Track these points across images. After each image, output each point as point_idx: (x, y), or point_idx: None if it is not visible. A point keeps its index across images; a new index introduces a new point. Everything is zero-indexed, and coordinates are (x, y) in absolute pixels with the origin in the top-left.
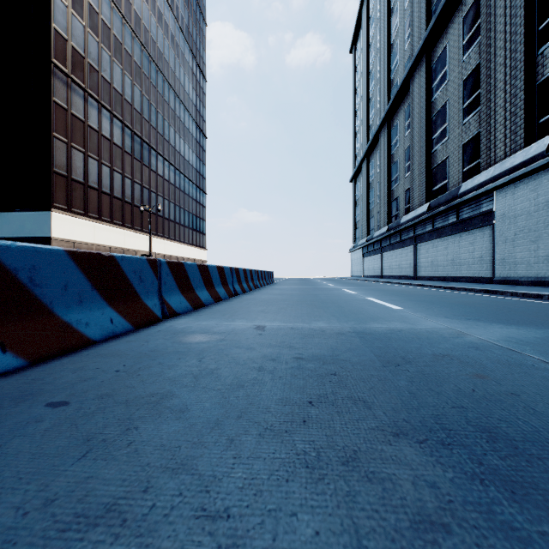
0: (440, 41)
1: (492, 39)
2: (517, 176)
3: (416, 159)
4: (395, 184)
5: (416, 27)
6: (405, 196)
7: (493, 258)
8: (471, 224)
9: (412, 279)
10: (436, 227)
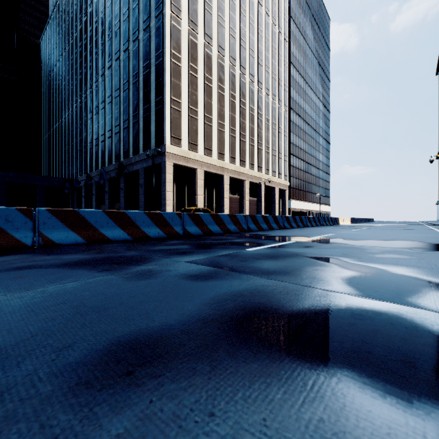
0: None
1: None
2: None
3: None
4: None
5: None
6: None
7: None
8: None
9: None
10: None
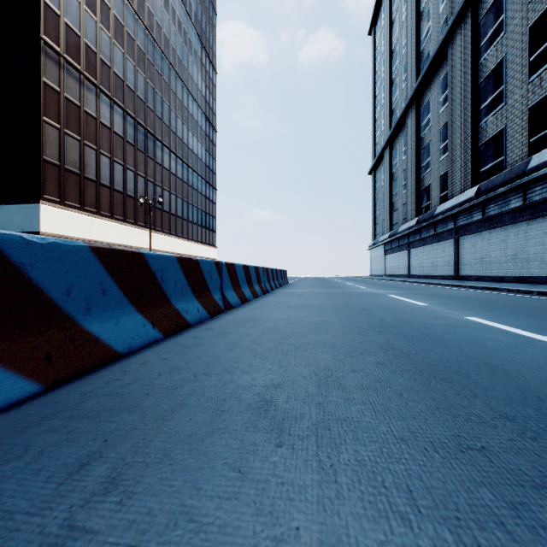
0: None
1: None
2: None
3: (457, 136)
4: (425, 170)
5: None
6: (440, 183)
7: None
8: None
9: (451, 279)
10: (488, 215)
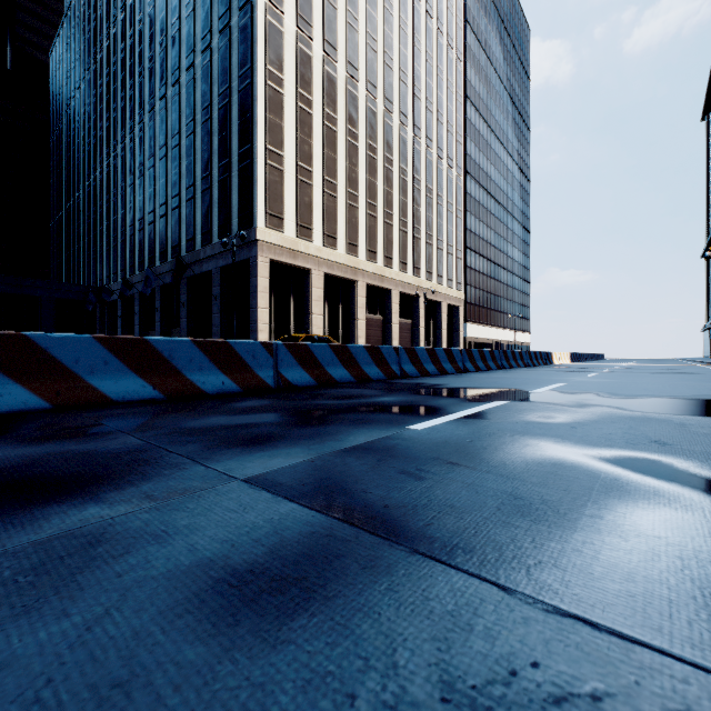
0: None
1: None
2: None
3: None
4: None
5: None
6: None
7: None
8: None
9: None
10: None
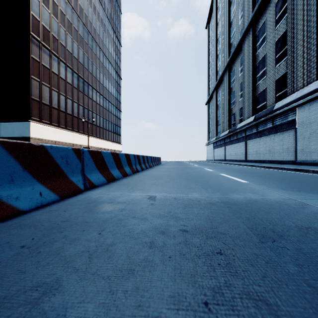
0: (261, 18)
1: (295, 15)
2: (312, 98)
3: (246, 89)
4: (233, 105)
5: (246, 10)
6: (239, 112)
7: (296, 149)
8: (281, 128)
9: (243, 161)
10: (259, 130)
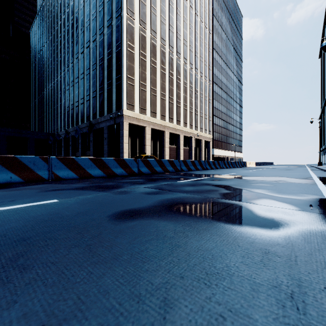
0: None
1: None
2: None
3: None
4: None
5: None
6: None
7: None
8: None
9: None
10: None
